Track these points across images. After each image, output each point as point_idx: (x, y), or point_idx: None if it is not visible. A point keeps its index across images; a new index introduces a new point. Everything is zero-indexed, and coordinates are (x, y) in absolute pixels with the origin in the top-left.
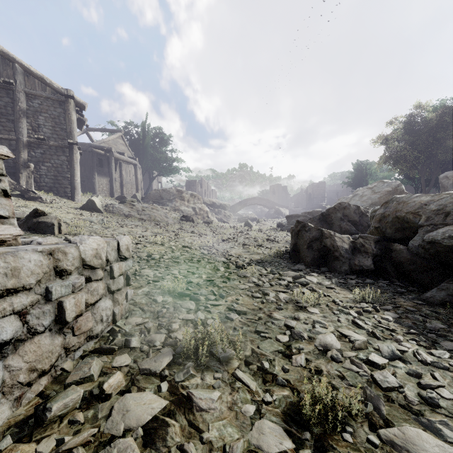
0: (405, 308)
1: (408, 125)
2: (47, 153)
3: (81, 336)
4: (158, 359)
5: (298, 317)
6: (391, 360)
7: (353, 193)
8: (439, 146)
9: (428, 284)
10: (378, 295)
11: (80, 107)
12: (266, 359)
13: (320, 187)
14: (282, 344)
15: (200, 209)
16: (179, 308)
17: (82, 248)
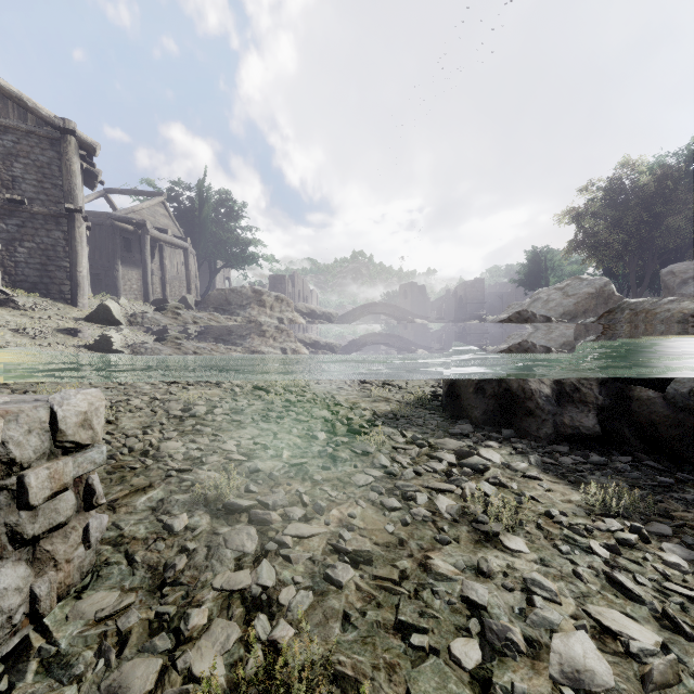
0: None
1: (611, 193)
2: (28, 225)
3: None
4: None
5: (488, 569)
6: None
7: (532, 297)
8: (657, 226)
9: None
10: (635, 499)
11: (87, 149)
12: None
13: (476, 287)
14: (467, 675)
15: (291, 320)
16: (220, 549)
17: None
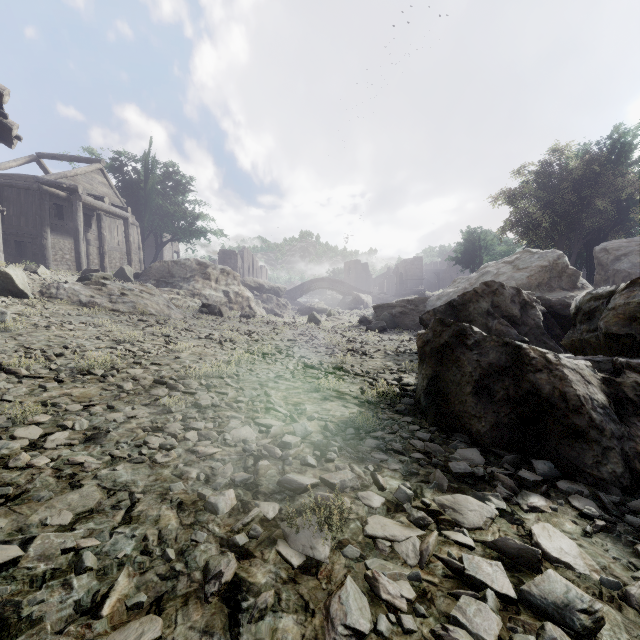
0: None
1: (542, 177)
2: None
3: None
4: None
5: None
6: None
7: (478, 271)
8: (585, 208)
9: None
10: None
11: None
12: None
13: (415, 264)
14: None
15: (237, 293)
16: None
17: None
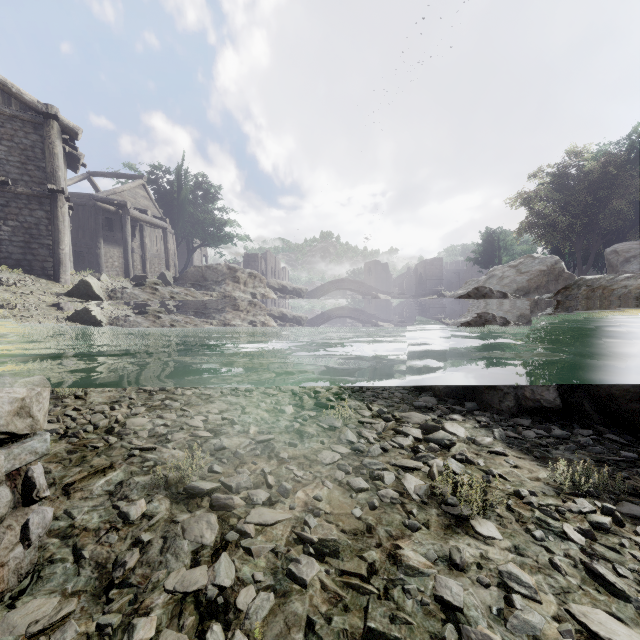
0: None
1: (559, 179)
2: (12, 205)
3: None
4: None
5: (462, 561)
6: None
7: (487, 274)
8: (601, 209)
9: None
10: (604, 477)
11: (69, 133)
12: None
13: (435, 265)
14: None
15: (263, 295)
16: (177, 540)
17: None
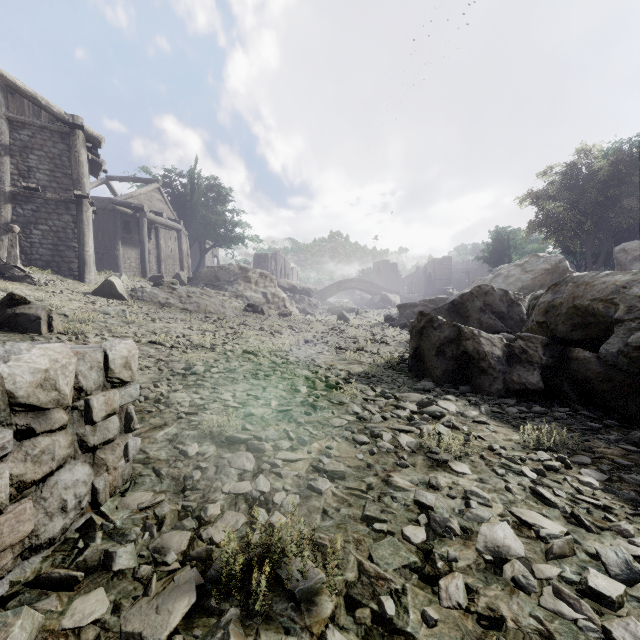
0: (613, 461)
1: (569, 177)
2: (41, 210)
3: (6, 554)
4: (166, 603)
5: (437, 484)
6: (628, 584)
7: (494, 273)
8: (611, 207)
9: (635, 414)
10: (563, 437)
11: (93, 142)
12: (388, 589)
13: (444, 264)
14: (414, 548)
15: (274, 295)
16: (225, 468)
17: (6, 371)
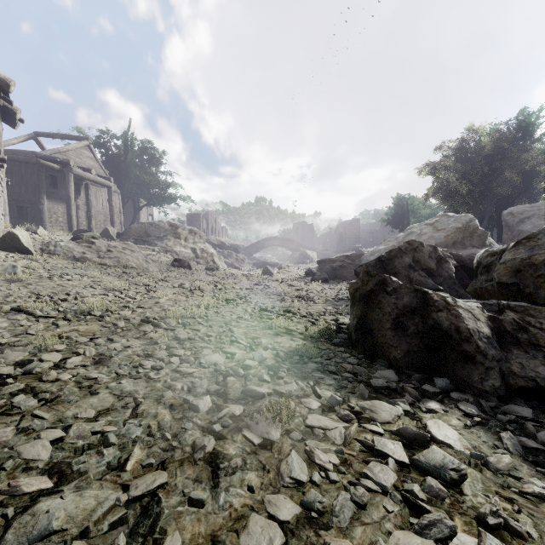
0: None
1: (460, 152)
2: None
3: None
4: None
5: None
6: None
7: (405, 231)
8: (495, 178)
9: None
10: None
11: (0, 84)
12: None
13: (353, 225)
14: None
15: (203, 250)
16: None
17: None
